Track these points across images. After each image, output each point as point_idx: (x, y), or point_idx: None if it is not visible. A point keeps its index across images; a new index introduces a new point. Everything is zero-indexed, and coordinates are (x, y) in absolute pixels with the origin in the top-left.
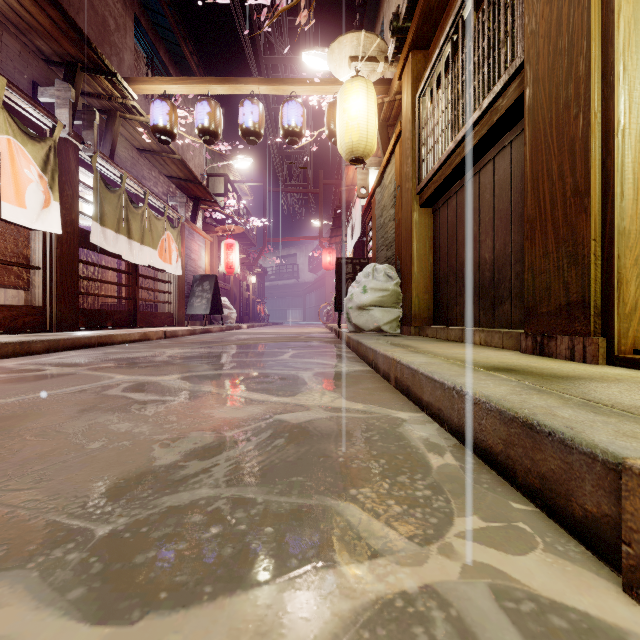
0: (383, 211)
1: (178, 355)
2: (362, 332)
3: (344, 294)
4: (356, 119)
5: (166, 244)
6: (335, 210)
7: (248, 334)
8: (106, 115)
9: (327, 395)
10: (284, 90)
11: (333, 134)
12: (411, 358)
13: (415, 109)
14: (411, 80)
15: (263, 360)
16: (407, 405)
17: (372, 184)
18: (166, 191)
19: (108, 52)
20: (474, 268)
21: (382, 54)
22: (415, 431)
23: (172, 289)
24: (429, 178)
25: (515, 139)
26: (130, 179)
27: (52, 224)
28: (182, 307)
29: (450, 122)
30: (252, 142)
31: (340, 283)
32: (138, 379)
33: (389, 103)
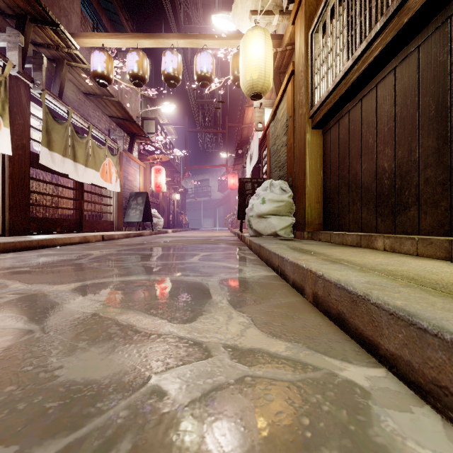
0: (276, 140)
1: (100, 257)
2: (261, 236)
3: (245, 206)
4: (256, 60)
5: (107, 167)
6: (237, 143)
7: (171, 237)
8: (56, 63)
9: (234, 319)
10: (197, 44)
11: (236, 78)
12: (339, 273)
13: (308, 45)
14: (304, 20)
15: (173, 263)
16: (346, 344)
17: (266, 121)
18: (108, 127)
19: (57, 13)
20: (370, 178)
21: (277, 8)
22: (411, 443)
23: (112, 202)
24: (323, 100)
25: (424, 42)
26: (75, 114)
27: (3, 146)
28: (121, 216)
29: (346, 44)
30: (172, 85)
31: (242, 197)
32: (30, 289)
33: (281, 53)
